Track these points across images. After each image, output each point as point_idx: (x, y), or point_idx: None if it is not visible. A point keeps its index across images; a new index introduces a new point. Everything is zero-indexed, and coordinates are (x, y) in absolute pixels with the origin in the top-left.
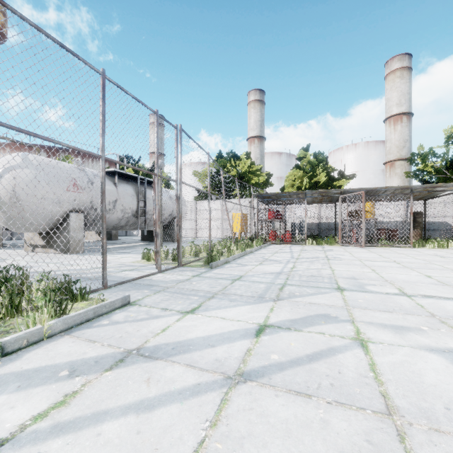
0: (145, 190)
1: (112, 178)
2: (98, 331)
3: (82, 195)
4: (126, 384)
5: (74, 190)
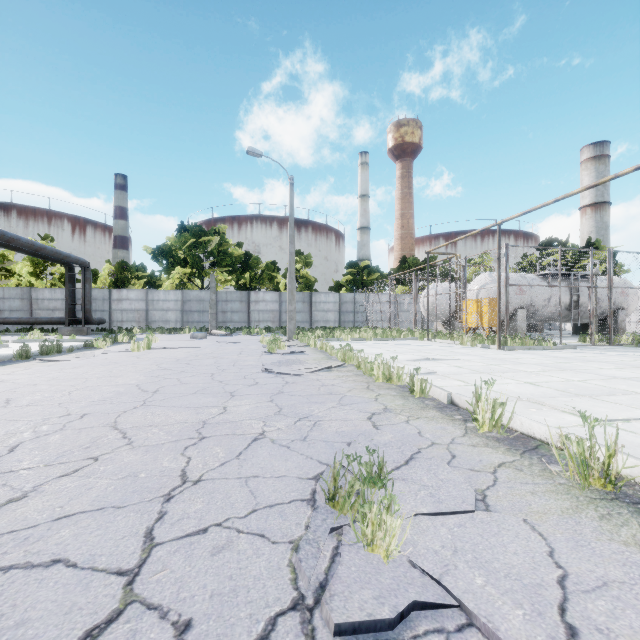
0: (578, 284)
1: (546, 279)
2: (567, 350)
3: (525, 296)
4: (581, 353)
5: (520, 293)
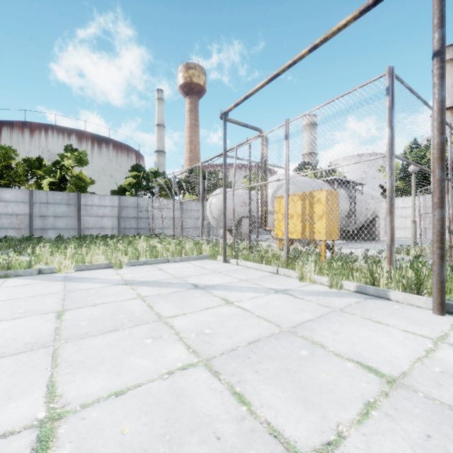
0: (355, 192)
1: (331, 185)
2: None
3: None
4: None
5: None
